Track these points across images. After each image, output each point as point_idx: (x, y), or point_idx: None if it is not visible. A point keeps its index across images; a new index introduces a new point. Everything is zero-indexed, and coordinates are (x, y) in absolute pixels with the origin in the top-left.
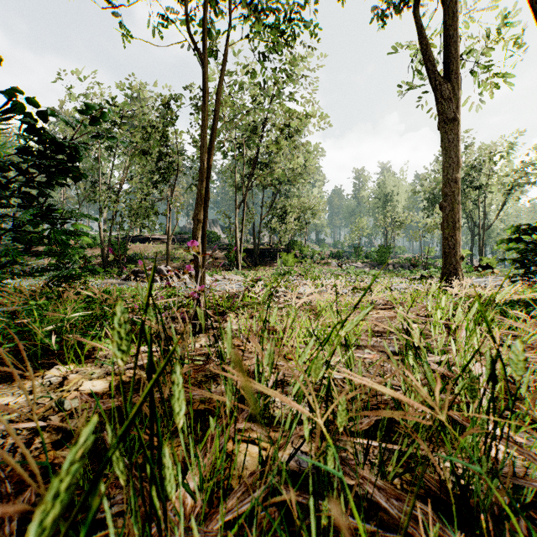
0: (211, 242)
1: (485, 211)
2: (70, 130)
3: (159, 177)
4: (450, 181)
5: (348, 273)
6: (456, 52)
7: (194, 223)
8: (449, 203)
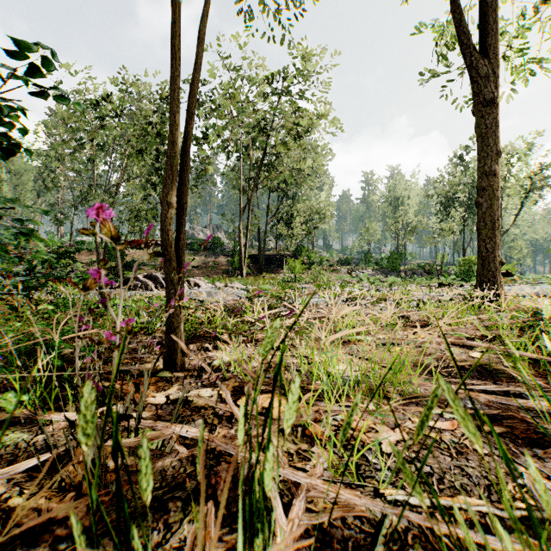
0: (215, 248)
1: (501, 216)
2: (62, 127)
3: (158, 178)
4: (487, 173)
5: (361, 281)
6: (494, 22)
7: (163, 208)
8: (486, 199)
